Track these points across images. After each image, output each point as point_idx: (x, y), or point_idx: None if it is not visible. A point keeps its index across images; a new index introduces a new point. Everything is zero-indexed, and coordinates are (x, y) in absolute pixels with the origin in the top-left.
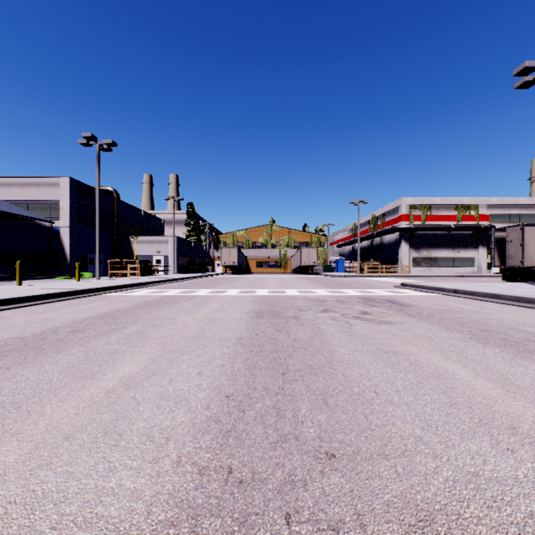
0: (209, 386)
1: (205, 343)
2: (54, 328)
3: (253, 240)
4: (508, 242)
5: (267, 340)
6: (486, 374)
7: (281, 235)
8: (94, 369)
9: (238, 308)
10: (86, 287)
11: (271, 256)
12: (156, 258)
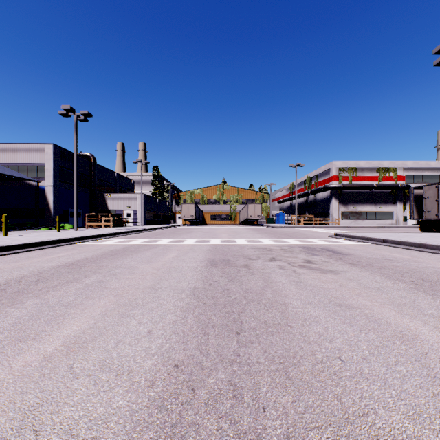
0: (157, 351)
1: (159, 295)
2: (20, 277)
3: (208, 197)
4: (425, 199)
5: (221, 291)
6: None
7: (231, 193)
8: (40, 327)
9: (194, 257)
10: (62, 238)
11: (223, 210)
12: (127, 212)
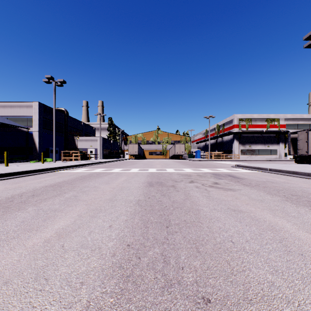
0: (116, 237)
1: (115, 204)
2: (21, 193)
3: (147, 139)
4: (299, 140)
5: (156, 202)
6: (305, 227)
7: (163, 136)
8: (40, 223)
9: (138, 180)
10: (46, 167)
11: (157, 148)
12: (90, 150)
